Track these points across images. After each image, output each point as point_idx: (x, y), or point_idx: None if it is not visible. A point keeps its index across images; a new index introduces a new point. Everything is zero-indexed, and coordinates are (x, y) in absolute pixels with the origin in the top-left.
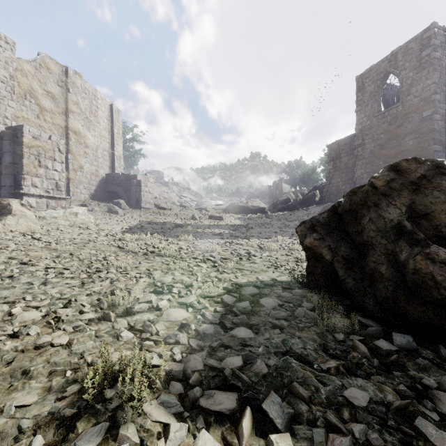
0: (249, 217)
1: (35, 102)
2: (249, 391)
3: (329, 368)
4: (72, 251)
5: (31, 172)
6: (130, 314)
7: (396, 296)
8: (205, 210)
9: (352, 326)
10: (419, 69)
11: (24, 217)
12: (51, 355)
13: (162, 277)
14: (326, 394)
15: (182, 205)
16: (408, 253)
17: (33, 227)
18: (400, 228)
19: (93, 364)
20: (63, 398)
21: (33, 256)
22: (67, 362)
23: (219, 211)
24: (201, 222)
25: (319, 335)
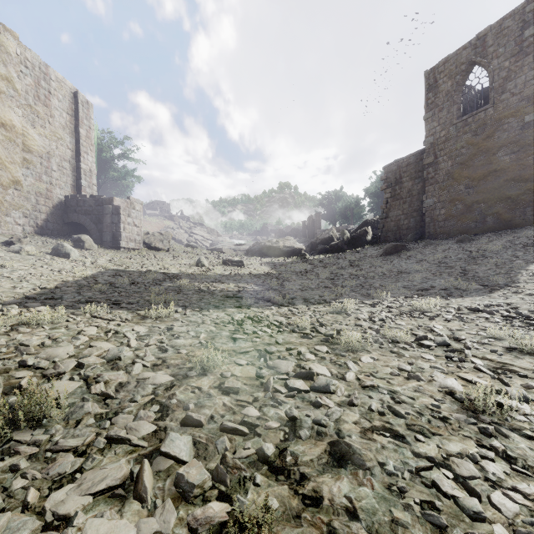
0: (282, 261)
1: None
2: None
3: None
4: None
5: None
6: None
7: None
8: (220, 251)
9: None
10: (520, 55)
11: None
12: None
13: None
14: None
15: (190, 244)
16: None
17: None
18: None
19: None
20: None
21: None
22: None
23: (240, 253)
24: (210, 270)
25: None
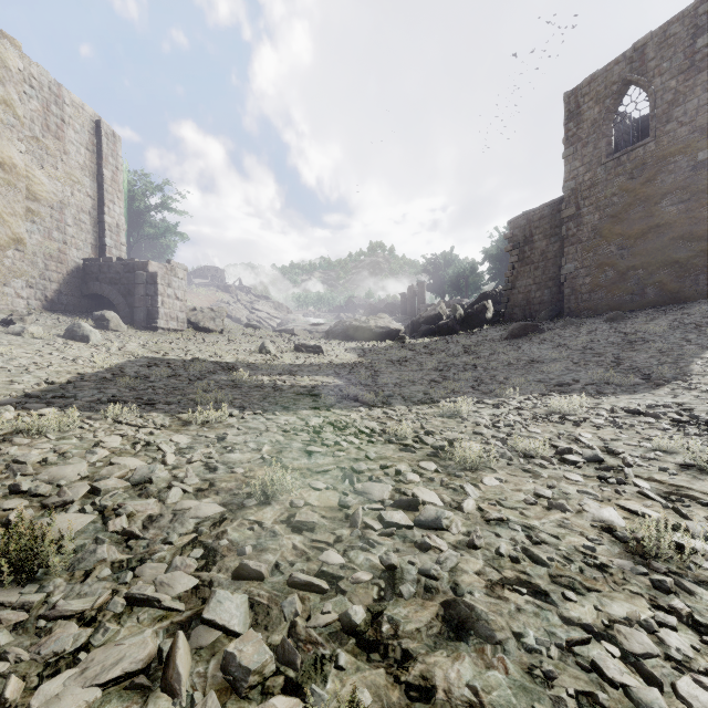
0: (373, 346)
1: None
2: None
3: None
4: None
5: None
6: None
7: None
8: (291, 333)
9: None
10: (691, 72)
11: None
12: None
13: None
14: None
15: (251, 324)
16: None
17: None
18: None
19: None
20: None
21: None
22: None
23: (318, 335)
24: (278, 359)
25: None
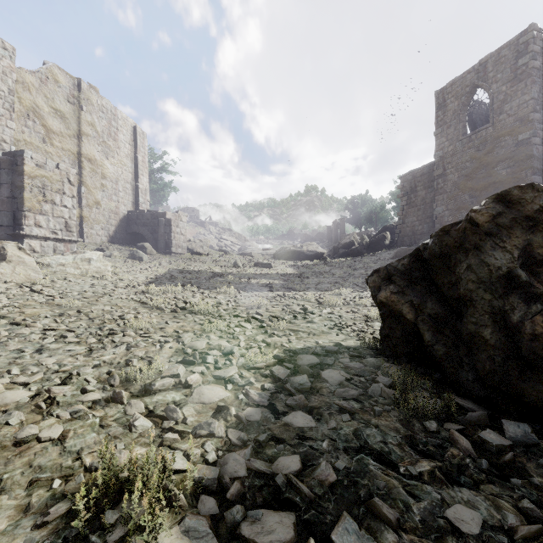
0: (304, 264)
1: (40, 122)
2: (312, 511)
3: (420, 473)
4: (80, 308)
5: (34, 208)
6: (149, 393)
7: (506, 370)
8: (250, 255)
9: (447, 410)
10: (514, 81)
11: (21, 264)
12: (35, 455)
13: (194, 341)
14: (420, 513)
15: (222, 249)
16: (522, 312)
17: (33, 277)
18: (511, 278)
19: (92, 468)
20: (43, 525)
21: (29, 314)
22: (57, 466)
23: (268, 257)
24: (245, 271)
25: (403, 423)
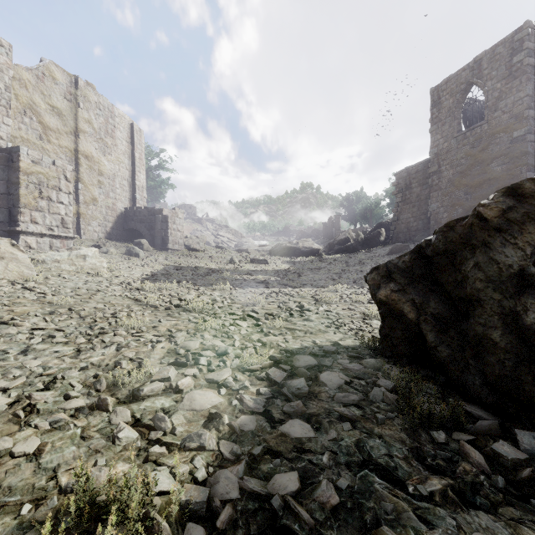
0: (300, 260)
1: (37, 119)
2: None
3: (431, 493)
4: (72, 306)
5: (30, 205)
6: (137, 400)
7: (518, 375)
8: (246, 251)
9: (455, 418)
10: (509, 78)
11: (14, 261)
12: (6, 474)
13: (188, 340)
14: None
15: (219, 246)
16: None
17: (26, 273)
18: (523, 277)
19: (67, 489)
20: None
21: (18, 313)
22: (29, 487)
23: (264, 253)
24: (241, 267)
25: (408, 432)
